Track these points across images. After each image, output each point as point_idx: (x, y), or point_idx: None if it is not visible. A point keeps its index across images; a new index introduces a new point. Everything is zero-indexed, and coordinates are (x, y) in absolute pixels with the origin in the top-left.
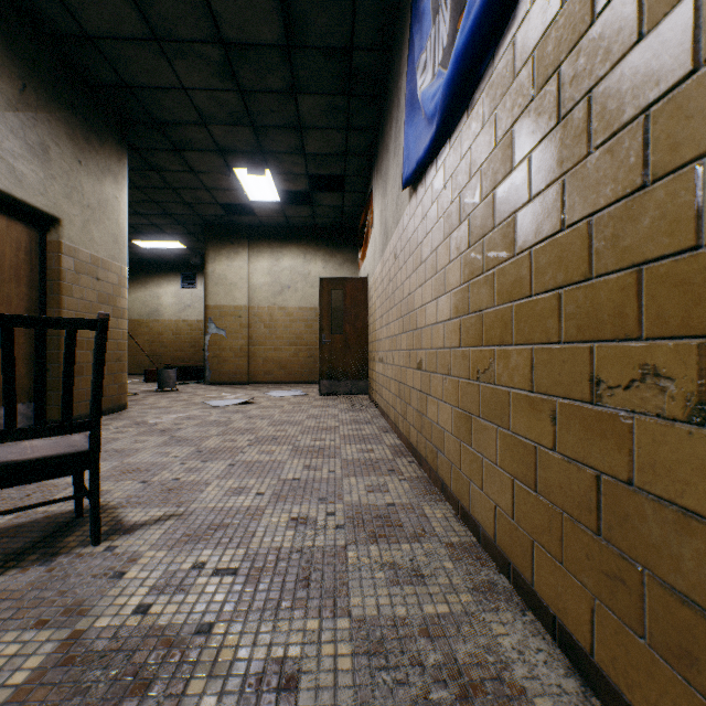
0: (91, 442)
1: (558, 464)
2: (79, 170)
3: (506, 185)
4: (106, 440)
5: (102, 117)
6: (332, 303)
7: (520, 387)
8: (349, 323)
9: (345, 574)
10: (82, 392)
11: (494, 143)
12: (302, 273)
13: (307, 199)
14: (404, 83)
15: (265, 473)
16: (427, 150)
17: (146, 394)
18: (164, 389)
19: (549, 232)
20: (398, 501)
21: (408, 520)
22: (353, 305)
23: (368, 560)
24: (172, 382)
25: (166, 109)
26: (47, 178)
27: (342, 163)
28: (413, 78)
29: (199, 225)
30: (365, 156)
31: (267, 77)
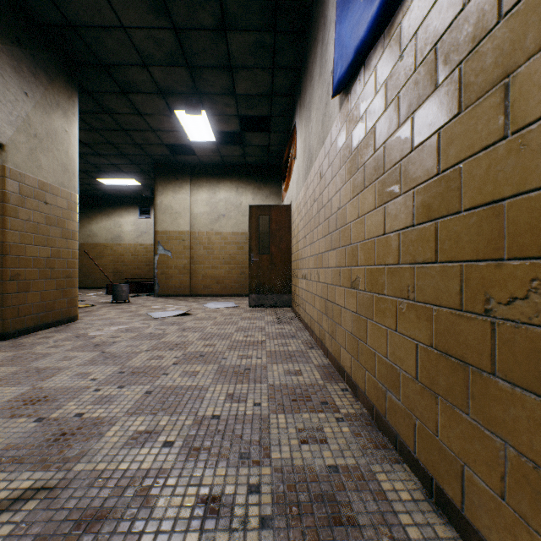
0: None
1: None
2: (25, 101)
3: None
4: (36, 356)
5: (50, 56)
6: (260, 229)
7: None
8: (274, 244)
9: None
10: (28, 306)
11: None
12: (235, 203)
13: (239, 140)
14: None
15: (181, 406)
16: (373, 21)
17: (101, 305)
18: (119, 301)
19: None
20: (342, 462)
21: (362, 505)
22: (278, 228)
23: None
24: (125, 295)
25: (109, 50)
26: None
27: (268, 104)
28: None
29: (149, 164)
30: (289, 96)
31: (198, 13)
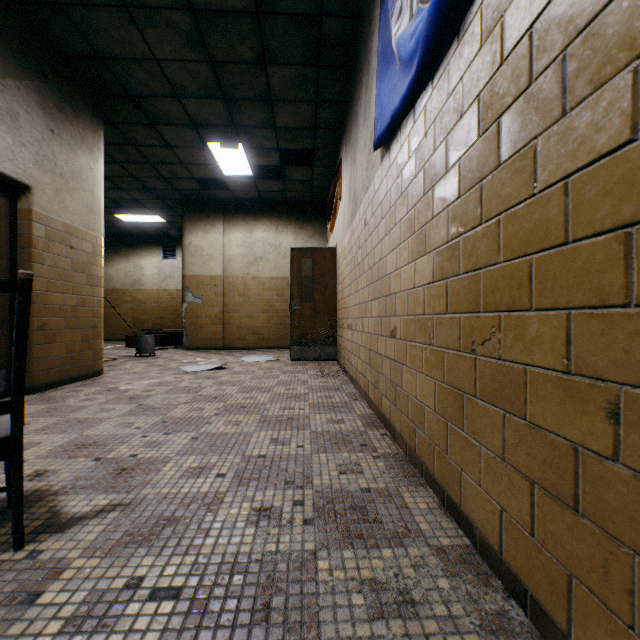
0: (11, 427)
1: (625, 483)
2: (52, 139)
3: (520, 106)
4: (72, 409)
5: (75, 88)
6: (302, 273)
7: (545, 366)
8: (318, 291)
9: (315, 598)
10: (54, 358)
11: (500, 60)
12: (274, 244)
13: (278, 174)
14: (375, 43)
15: (229, 449)
16: (404, 97)
17: (124, 359)
18: (143, 355)
19: (605, 148)
20: (374, 486)
21: (387, 512)
22: (322, 273)
23: (343, 575)
24: (150, 347)
25: (139, 82)
26: (17, 145)
27: (311, 137)
28: (385, 32)
29: (176, 200)
30: (334, 129)
31: (237, 47)
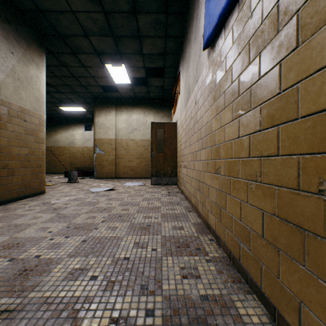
0: None
1: None
2: (12, 57)
3: None
4: (16, 216)
5: (27, 30)
6: (158, 137)
7: None
8: (166, 147)
9: None
10: (13, 185)
11: None
12: (143, 122)
13: (145, 83)
14: None
15: (104, 251)
16: None
17: (61, 184)
18: (72, 181)
19: None
20: (211, 293)
21: None
22: (169, 136)
23: None
24: (75, 177)
25: (64, 26)
26: None
27: (163, 60)
28: None
29: (91, 98)
30: (175, 54)
31: (119, 1)
